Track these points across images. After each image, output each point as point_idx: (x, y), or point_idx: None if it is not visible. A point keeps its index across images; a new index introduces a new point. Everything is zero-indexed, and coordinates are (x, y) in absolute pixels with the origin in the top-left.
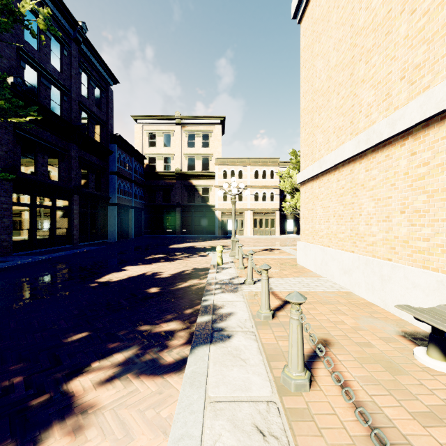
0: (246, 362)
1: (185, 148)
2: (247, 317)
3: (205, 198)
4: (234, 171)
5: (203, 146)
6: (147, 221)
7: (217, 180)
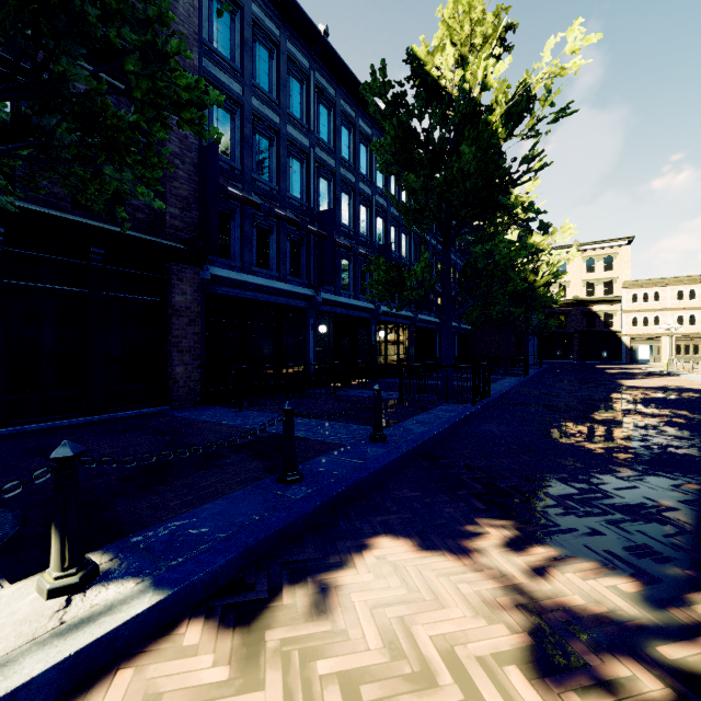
0: (696, 375)
1: (582, 274)
2: (693, 374)
3: (608, 323)
4: (647, 294)
5: (604, 270)
6: (540, 348)
7: (624, 304)
